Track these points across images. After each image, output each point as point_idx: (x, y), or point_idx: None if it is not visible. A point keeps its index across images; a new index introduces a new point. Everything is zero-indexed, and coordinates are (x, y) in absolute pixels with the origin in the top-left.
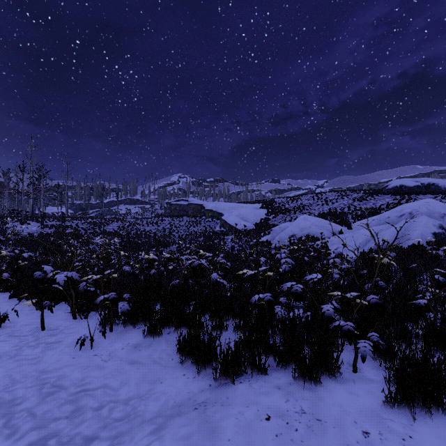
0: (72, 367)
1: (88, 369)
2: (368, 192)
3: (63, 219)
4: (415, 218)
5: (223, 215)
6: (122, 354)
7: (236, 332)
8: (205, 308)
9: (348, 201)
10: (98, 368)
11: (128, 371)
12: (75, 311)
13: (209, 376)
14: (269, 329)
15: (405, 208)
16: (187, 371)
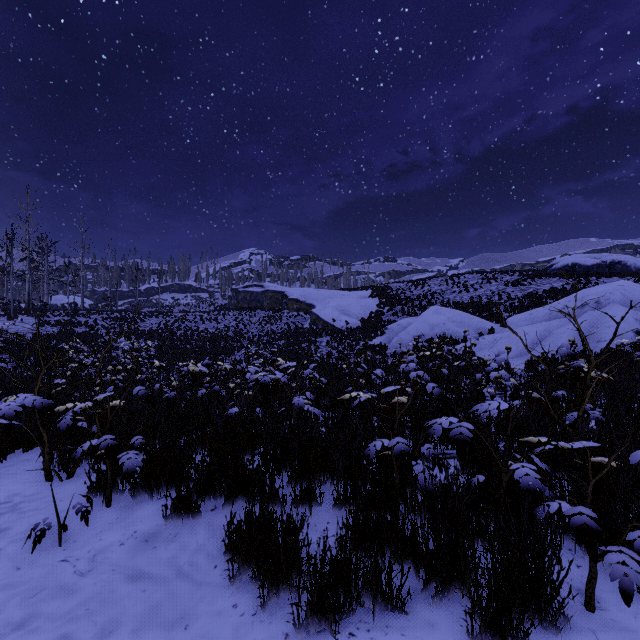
0: (7, 592)
1: (41, 597)
2: (527, 274)
3: (74, 313)
4: (606, 309)
5: (314, 307)
6: (118, 556)
7: (338, 507)
8: (283, 459)
9: (498, 286)
10: (62, 594)
11: (123, 597)
12: (50, 465)
13: (285, 611)
14: (400, 504)
15: (589, 295)
16: (242, 595)
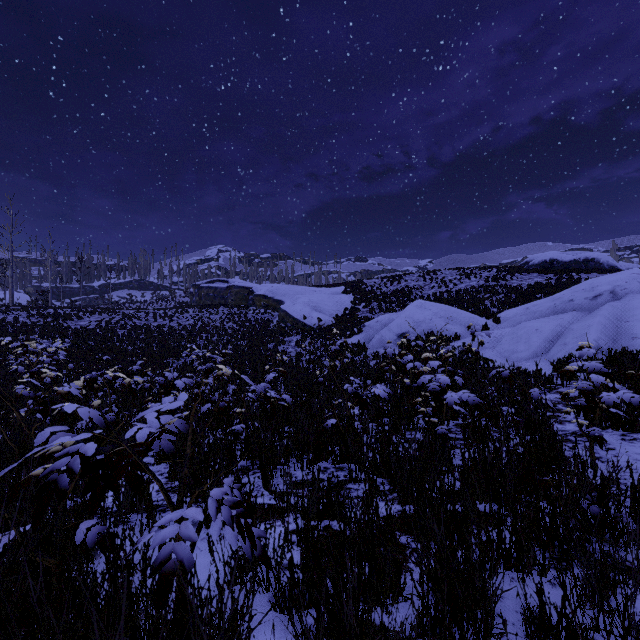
0: None
1: None
2: (505, 270)
3: None
4: (628, 300)
5: (283, 304)
6: None
7: None
8: None
9: (478, 281)
10: None
11: None
12: None
13: None
14: None
15: (600, 285)
16: None
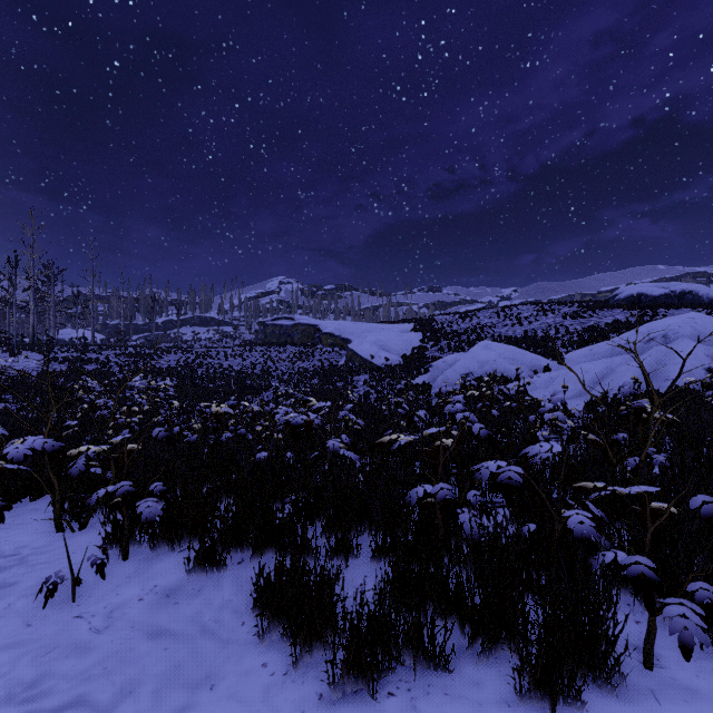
0: (17, 650)
1: (54, 655)
2: (587, 305)
3: (84, 349)
4: (674, 344)
5: (351, 342)
6: (137, 613)
7: (377, 560)
8: (316, 508)
9: (555, 318)
10: (76, 652)
11: (143, 656)
12: (61, 515)
13: (319, 670)
14: (444, 556)
15: (656, 328)
16: (273, 654)
